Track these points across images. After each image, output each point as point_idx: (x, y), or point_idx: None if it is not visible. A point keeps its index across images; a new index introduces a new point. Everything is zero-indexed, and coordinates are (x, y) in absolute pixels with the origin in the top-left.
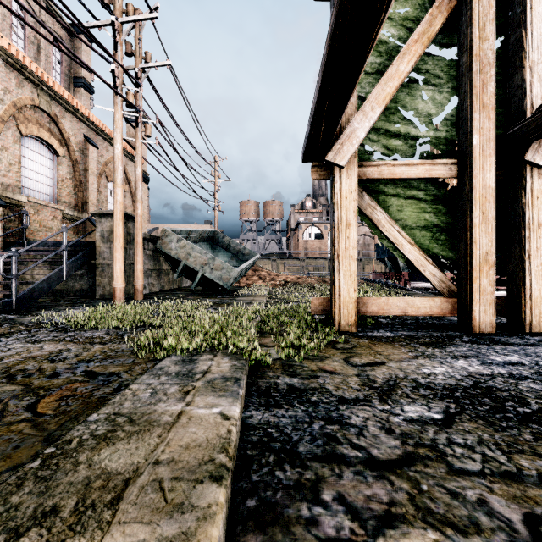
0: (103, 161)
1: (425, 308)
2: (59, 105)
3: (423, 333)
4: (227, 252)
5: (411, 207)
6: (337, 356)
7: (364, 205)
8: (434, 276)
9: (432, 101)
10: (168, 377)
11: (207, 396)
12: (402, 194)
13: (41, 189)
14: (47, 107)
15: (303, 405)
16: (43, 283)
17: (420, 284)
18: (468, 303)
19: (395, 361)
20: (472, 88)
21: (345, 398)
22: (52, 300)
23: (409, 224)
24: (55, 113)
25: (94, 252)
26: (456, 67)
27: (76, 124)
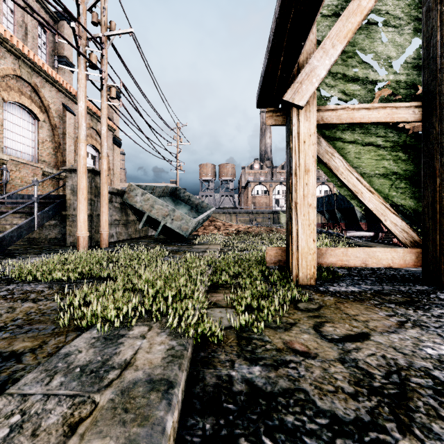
0: None
1: (387, 259)
2: (40, 76)
3: (389, 287)
4: (187, 206)
5: (369, 154)
6: (304, 322)
7: (321, 151)
8: (395, 225)
9: (392, 43)
10: (66, 377)
11: (105, 442)
12: (360, 140)
13: (23, 149)
14: (27, 78)
15: (275, 440)
16: (13, 232)
17: (355, 233)
18: (438, 255)
19: (380, 332)
20: (442, 21)
21: (340, 419)
22: (25, 247)
23: (367, 172)
24: (36, 83)
25: (65, 204)
26: (418, 7)
27: (55, 94)
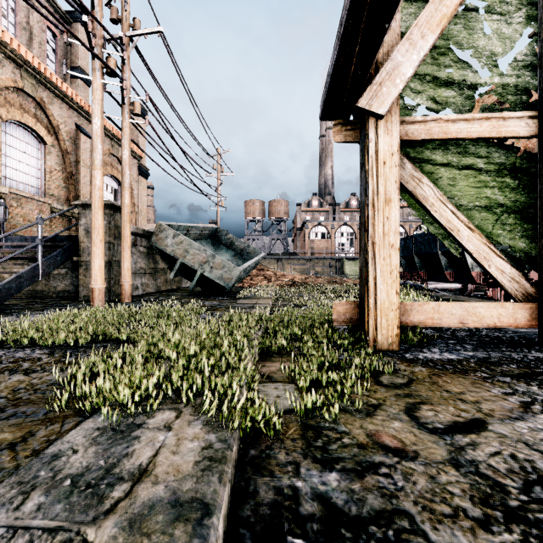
0: None
1: (491, 317)
2: (47, 89)
3: (498, 354)
4: (230, 251)
5: (467, 180)
6: (391, 403)
7: (405, 176)
8: (502, 273)
9: (497, 35)
10: (48, 496)
11: None
12: (455, 163)
13: (25, 180)
14: (32, 91)
15: None
16: (11, 282)
17: (438, 285)
18: None
19: (500, 418)
20: None
21: None
22: (27, 302)
23: (464, 204)
24: (42, 97)
25: (78, 248)
26: None
27: (67, 112)
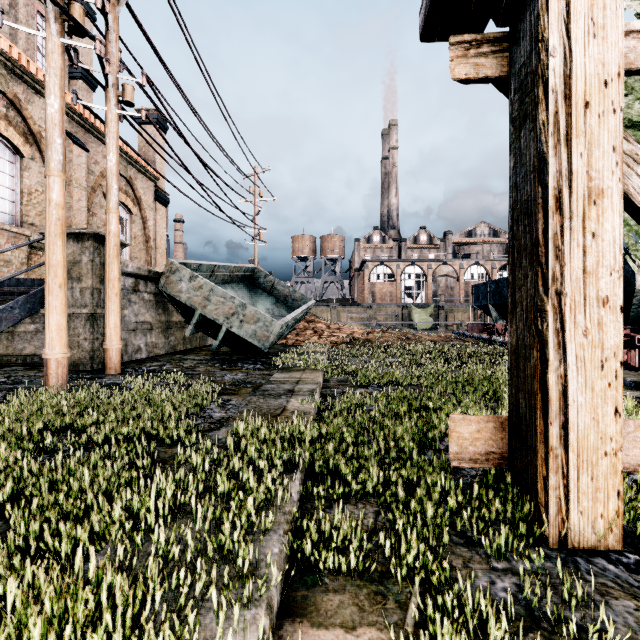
0: (98, 170)
1: None
2: (23, 83)
3: None
4: (270, 297)
5: None
6: None
7: None
8: None
9: None
10: None
11: None
12: None
13: None
14: None
15: None
16: None
17: None
18: None
19: None
20: None
21: None
22: None
23: None
24: (16, 93)
25: None
26: None
27: None
